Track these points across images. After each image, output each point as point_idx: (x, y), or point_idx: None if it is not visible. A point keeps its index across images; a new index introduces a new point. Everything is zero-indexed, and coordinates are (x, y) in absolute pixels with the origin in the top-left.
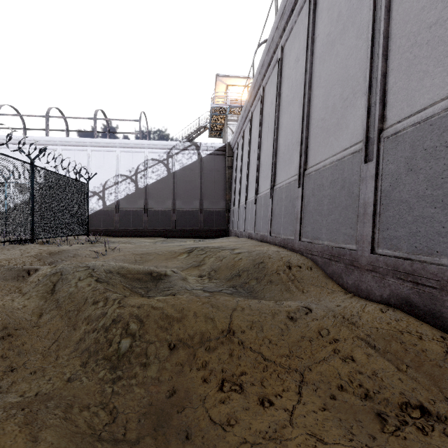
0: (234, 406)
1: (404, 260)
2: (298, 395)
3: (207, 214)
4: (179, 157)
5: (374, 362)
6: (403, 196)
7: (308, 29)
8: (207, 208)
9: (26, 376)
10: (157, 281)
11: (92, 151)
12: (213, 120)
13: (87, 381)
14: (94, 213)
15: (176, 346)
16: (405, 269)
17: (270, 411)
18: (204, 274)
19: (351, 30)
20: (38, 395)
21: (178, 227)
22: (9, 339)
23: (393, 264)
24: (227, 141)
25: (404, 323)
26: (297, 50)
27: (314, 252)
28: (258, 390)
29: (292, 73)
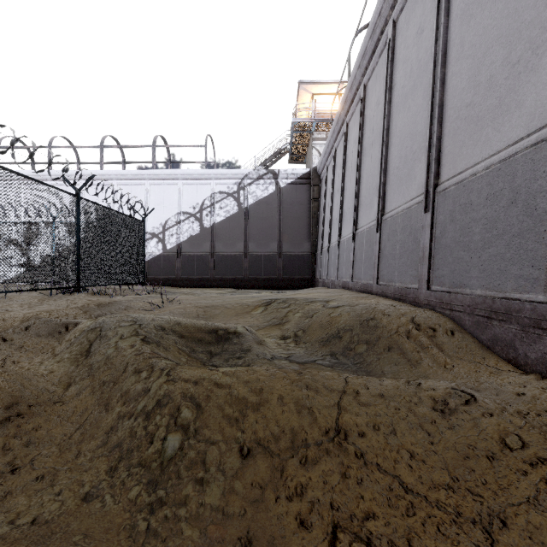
0: None
1: None
2: None
3: (287, 259)
4: (252, 188)
5: None
6: None
7: None
8: (287, 251)
9: (28, 484)
10: (224, 344)
11: (150, 185)
12: (295, 141)
13: (112, 505)
14: (153, 258)
15: (252, 451)
16: None
17: None
18: (287, 335)
19: None
20: (36, 524)
21: (252, 275)
22: (18, 420)
23: None
24: (313, 165)
25: None
26: (420, 17)
27: (456, 306)
28: None
29: (411, 53)
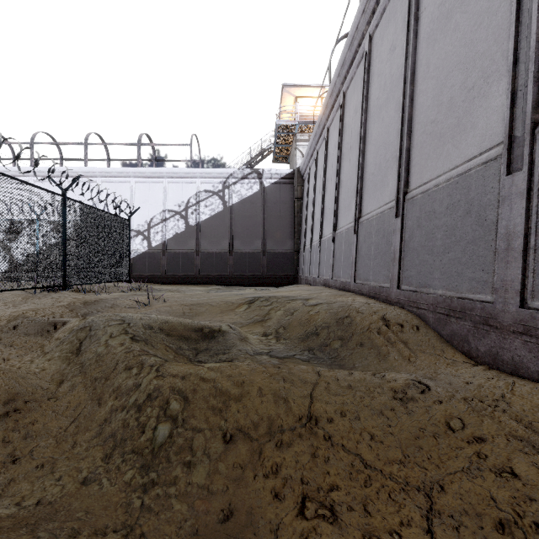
0: None
1: None
2: (428, 536)
3: (271, 257)
4: (237, 187)
5: None
6: None
7: (409, 3)
8: (271, 249)
9: (30, 472)
10: (210, 341)
11: (135, 183)
12: (279, 141)
13: (108, 486)
14: (138, 255)
15: (234, 437)
16: None
17: None
18: (269, 331)
19: None
20: (40, 505)
21: (236, 272)
22: (15, 415)
23: None
24: (296, 166)
25: None
26: (393, 35)
27: (422, 304)
28: (360, 521)
29: (385, 68)
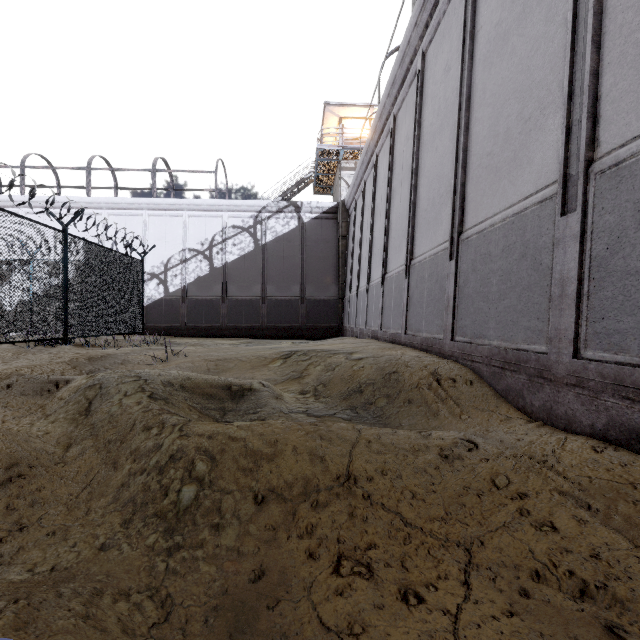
0: (359, 601)
1: (634, 368)
2: (464, 587)
3: (311, 305)
4: (271, 222)
5: (592, 536)
6: (631, 264)
7: (465, 19)
8: (311, 295)
9: (40, 540)
10: (239, 399)
11: (149, 216)
12: (320, 169)
13: (130, 551)
14: (153, 303)
15: (266, 498)
16: (636, 383)
17: (419, 614)
18: (307, 389)
19: (537, 11)
20: (55, 571)
21: (270, 323)
22: (20, 481)
23: (613, 374)
24: (341, 198)
25: (636, 470)
26: (448, 54)
27: (476, 357)
28: (397, 576)
29: (439, 90)
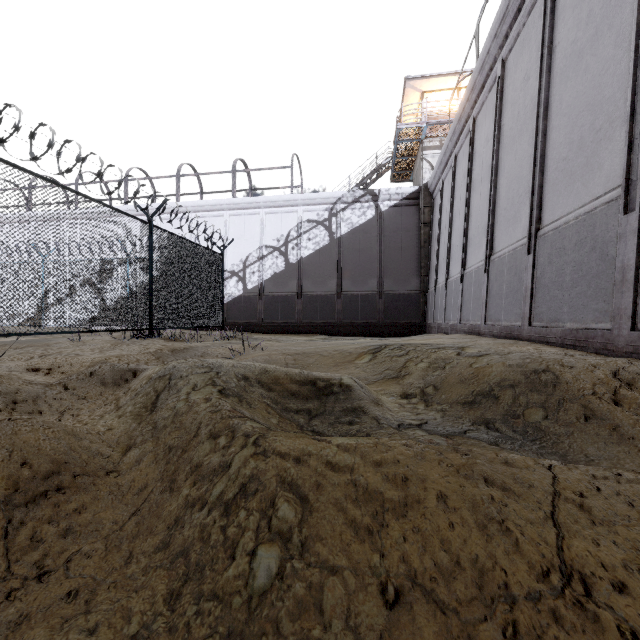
0: None
1: None
2: None
3: (390, 299)
4: (347, 214)
5: None
6: None
7: None
8: (390, 290)
9: (55, 604)
10: (327, 401)
11: (229, 216)
12: (399, 153)
13: None
14: (233, 300)
15: (403, 596)
16: None
17: None
18: (411, 392)
19: None
20: None
21: (346, 319)
22: (57, 497)
23: None
24: (423, 181)
25: None
26: None
27: None
28: None
29: None
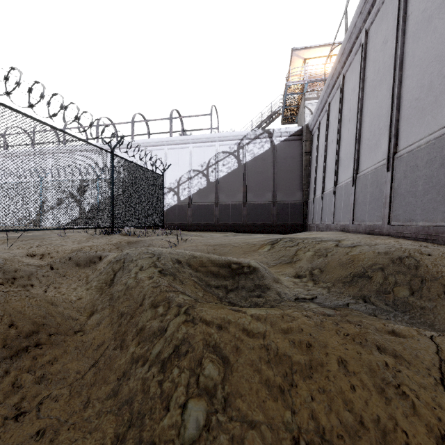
0: None
1: None
2: None
3: (281, 207)
4: (250, 147)
5: None
6: None
7: None
8: (281, 200)
9: (26, 442)
10: (239, 280)
11: (168, 149)
12: (288, 103)
13: None
14: (170, 208)
15: None
16: None
17: None
18: (302, 273)
19: None
20: None
21: (249, 221)
22: (35, 352)
23: None
24: (305, 123)
25: None
26: None
27: None
28: None
29: None
